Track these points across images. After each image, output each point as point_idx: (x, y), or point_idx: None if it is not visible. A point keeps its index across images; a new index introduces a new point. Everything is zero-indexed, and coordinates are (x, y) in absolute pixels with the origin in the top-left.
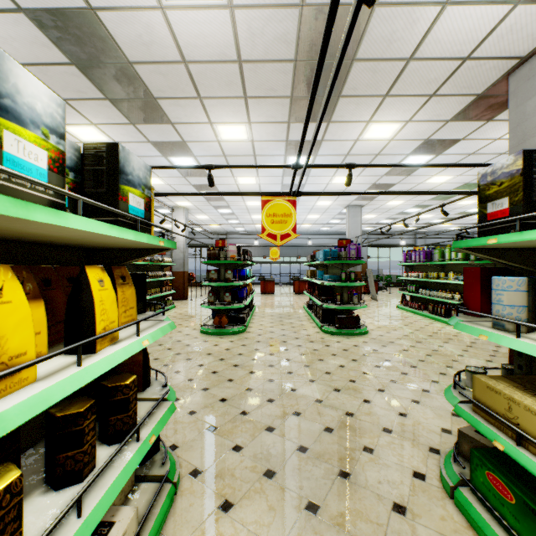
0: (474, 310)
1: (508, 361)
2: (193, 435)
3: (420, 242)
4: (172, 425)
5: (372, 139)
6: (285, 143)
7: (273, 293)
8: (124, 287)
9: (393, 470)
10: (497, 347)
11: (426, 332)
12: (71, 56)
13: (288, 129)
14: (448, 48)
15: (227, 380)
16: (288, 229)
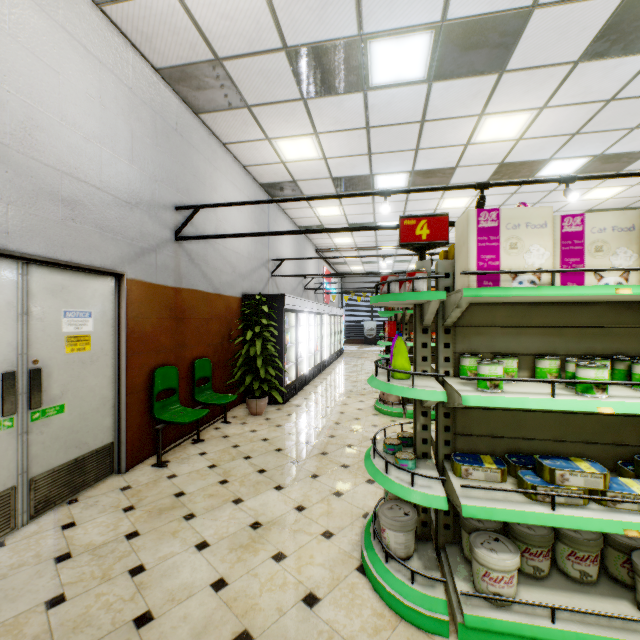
0: None
1: None
2: None
3: None
4: None
5: None
6: None
7: None
8: None
9: None
10: None
11: None
12: None
13: None
14: None
15: None
16: None
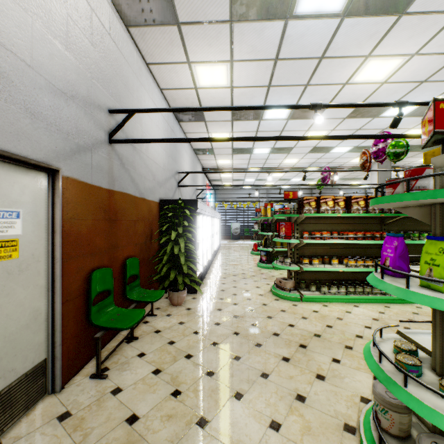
0: None
1: None
2: None
3: None
4: None
5: None
6: None
7: None
8: None
9: None
10: None
11: None
12: None
13: None
14: None
15: None
16: None
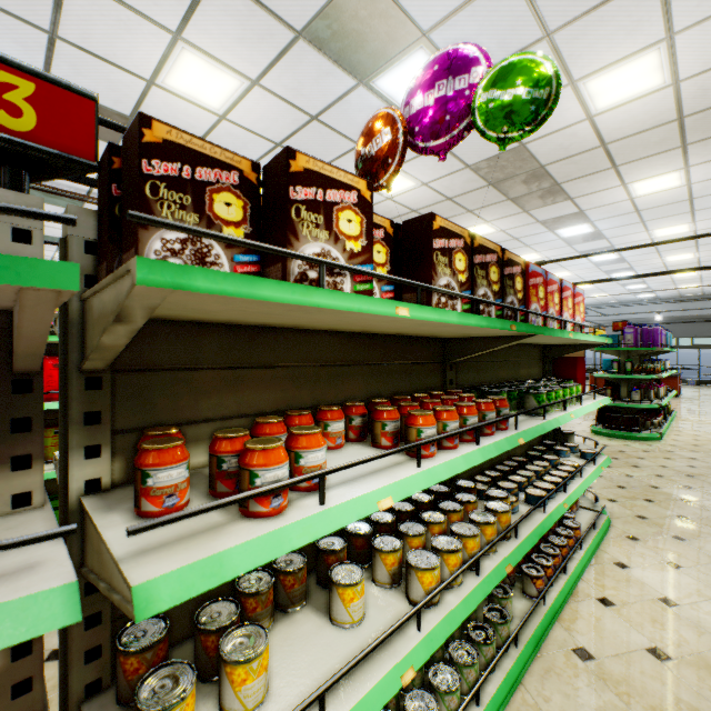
0: None
1: None
2: None
3: None
4: None
5: (654, 192)
6: (538, 224)
7: None
8: None
9: None
10: None
11: None
12: None
13: (530, 215)
14: (639, 125)
15: None
16: None
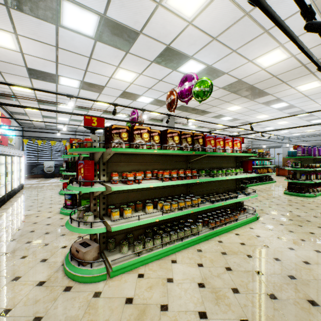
0: None
1: None
2: None
3: None
4: None
5: (309, 89)
6: (260, 104)
7: None
8: None
9: None
10: None
11: None
12: (182, 111)
13: (255, 101)
14: (286, 69)
15: None
16: None
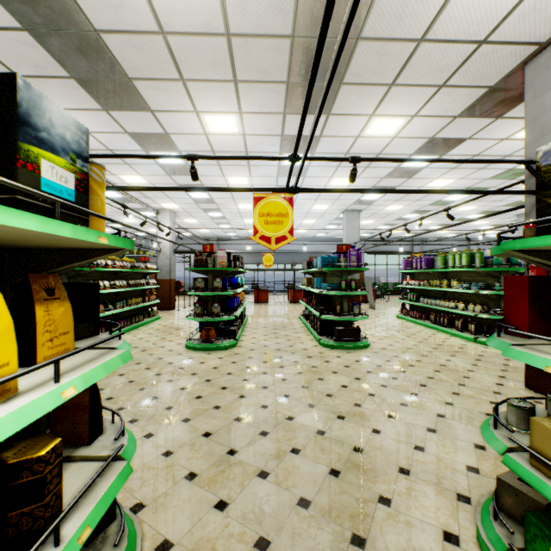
0: (520, 329)
1: (524, 377)
2: (165, 486)
3: (417, 249)
4: (140, 473)
5: (374, 136)
6: (280, 138)
7: (267, 302)
8: (50, 304)
9: (418, 530)
10: (506, 361)
11: (430, 344)
12: (22, 19)
13: (284, 121)
14: (464, 28)
15: (213, 407)
16: (284, 230)
